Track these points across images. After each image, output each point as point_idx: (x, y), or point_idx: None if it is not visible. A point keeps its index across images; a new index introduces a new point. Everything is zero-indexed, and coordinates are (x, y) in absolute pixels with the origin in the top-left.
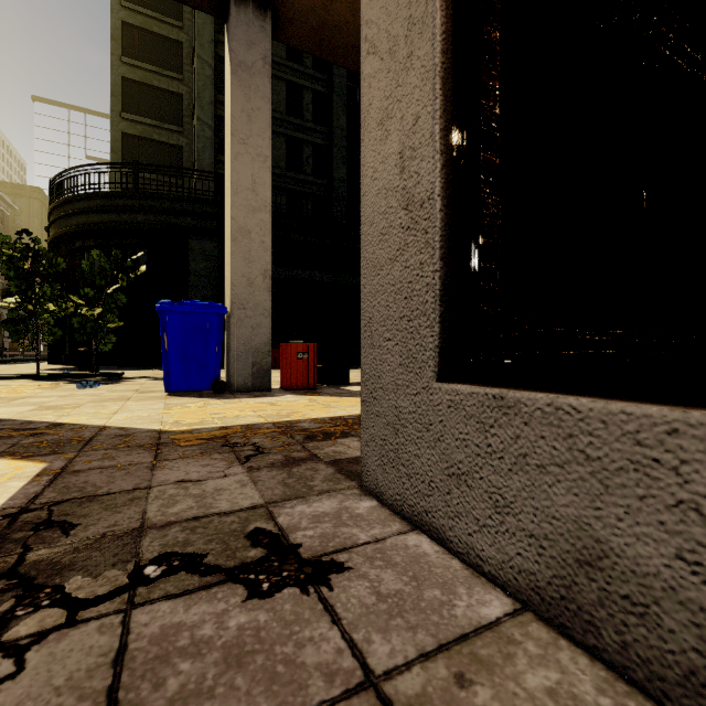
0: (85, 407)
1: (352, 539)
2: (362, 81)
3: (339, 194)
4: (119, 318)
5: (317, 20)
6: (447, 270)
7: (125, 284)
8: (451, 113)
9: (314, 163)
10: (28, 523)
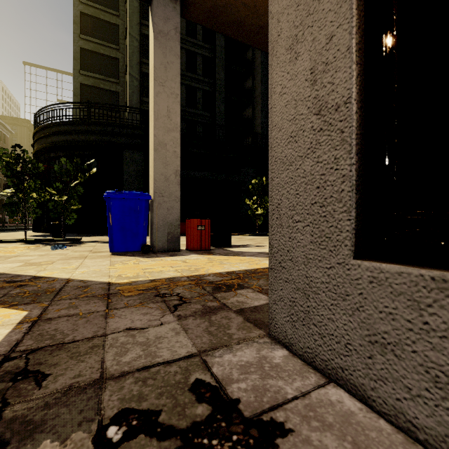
0: (56, 264)
1: (281, 394)
2: (270, 18)
3: (219, 122)
4: (78, 202)
5: (210, 3)
6: (360, 164)
7: (82, 180)
8: (363, 30)
9: (204, 102)
10: (8, 373)
